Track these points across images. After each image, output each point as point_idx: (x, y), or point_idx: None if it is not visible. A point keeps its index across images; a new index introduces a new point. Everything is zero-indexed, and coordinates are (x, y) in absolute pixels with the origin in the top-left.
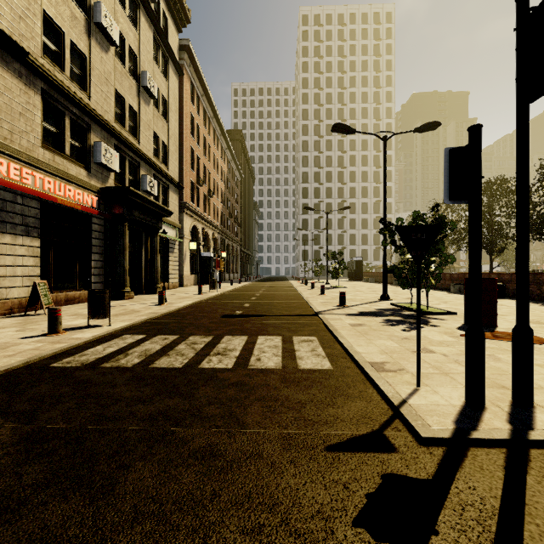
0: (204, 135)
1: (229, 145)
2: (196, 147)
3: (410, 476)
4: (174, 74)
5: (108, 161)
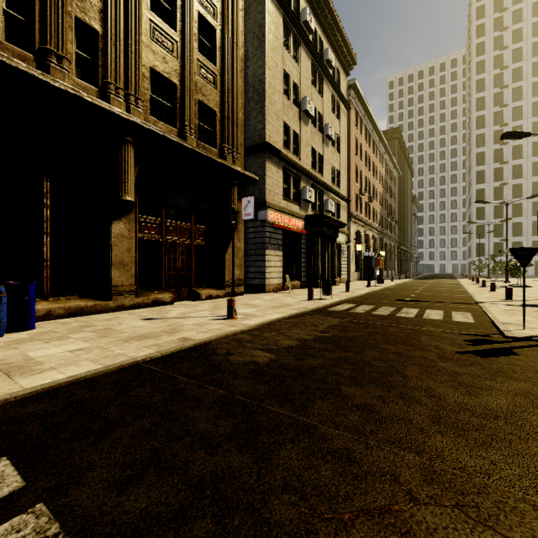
0: (365, 150)
1: (387, 149)
2: (359, 163)
3: (492, 340)
4: (344, 112)
5: (309, 197)
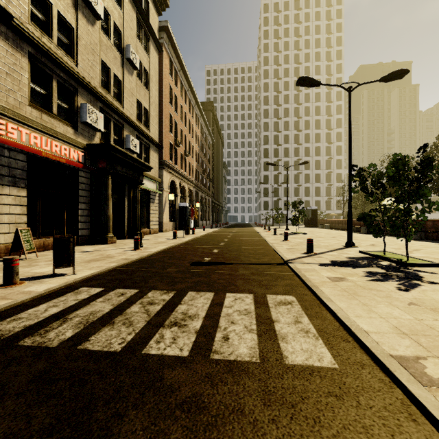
0: (181, 104)
1: (203, 114)
2: (174, 114)
3: None
4: (155, 50)
5: (93, 121)
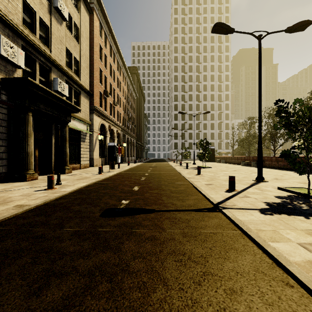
0: (110, 63)
1: (128, 74)
2: (104, 69)
3: None
4: (85, 11)
5: (10, 55)
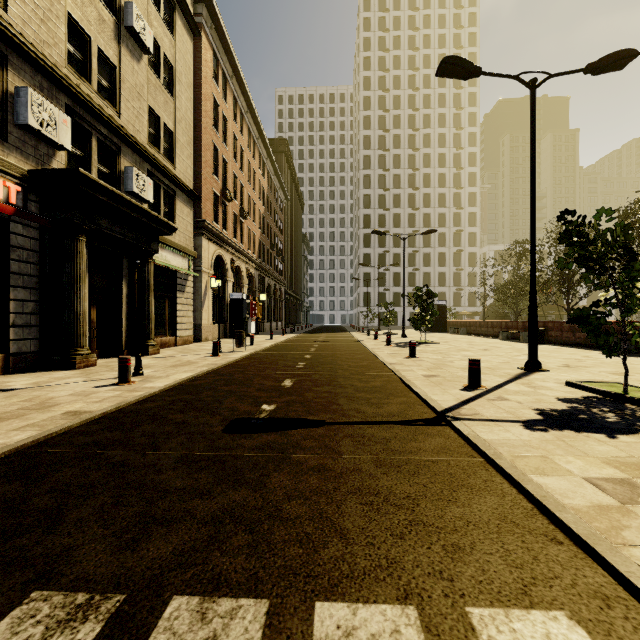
0: (234, 133)
1: (271, 154)
2: (222, 146)
3: None
4: (186, 31)
5: (44, 126)
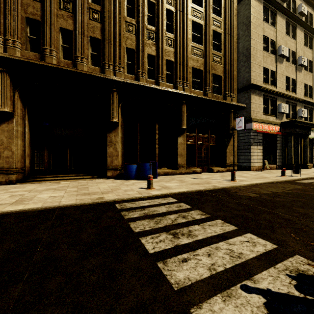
0: None
1: None
2: None
3: None
4: None
5: (283, 110)
